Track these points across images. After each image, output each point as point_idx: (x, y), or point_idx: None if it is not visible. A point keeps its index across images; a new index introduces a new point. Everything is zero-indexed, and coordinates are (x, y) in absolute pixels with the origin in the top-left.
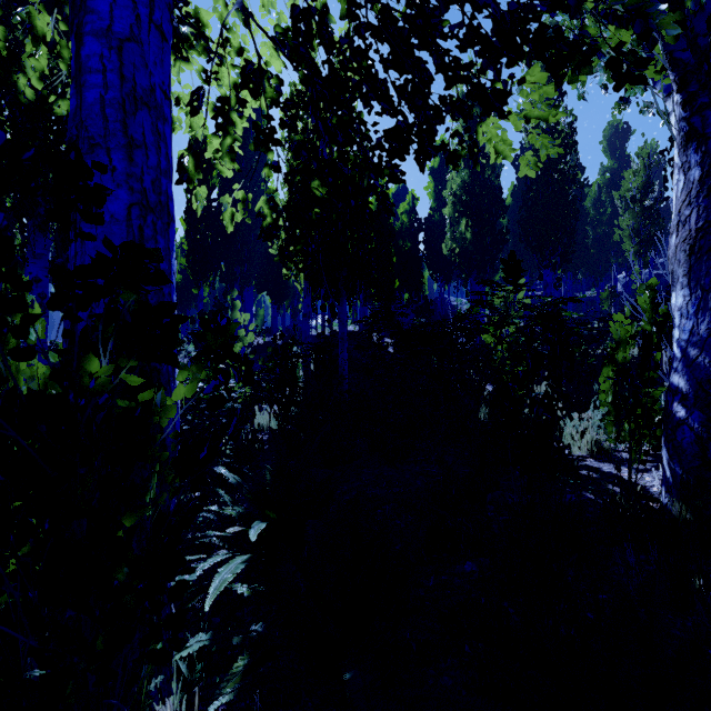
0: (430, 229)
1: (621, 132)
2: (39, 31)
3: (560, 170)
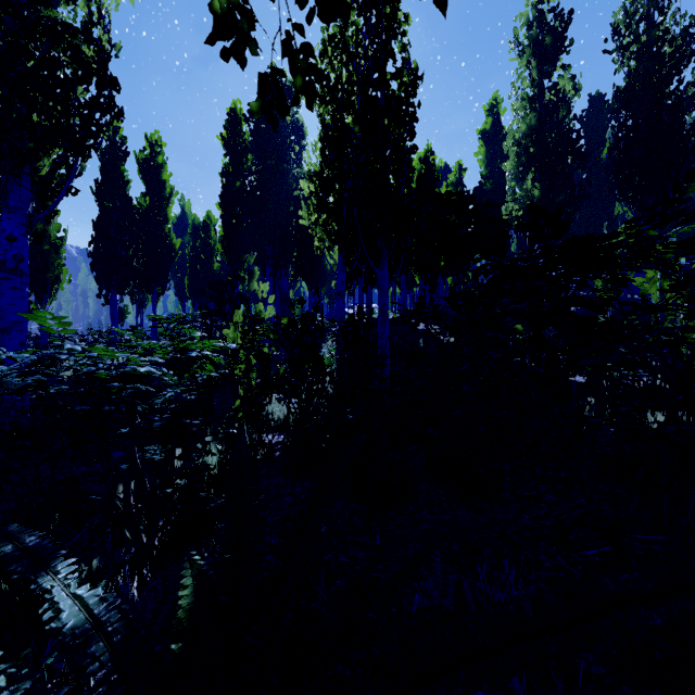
0: (481, 200)
1: None
2: None
3: (671, 91)
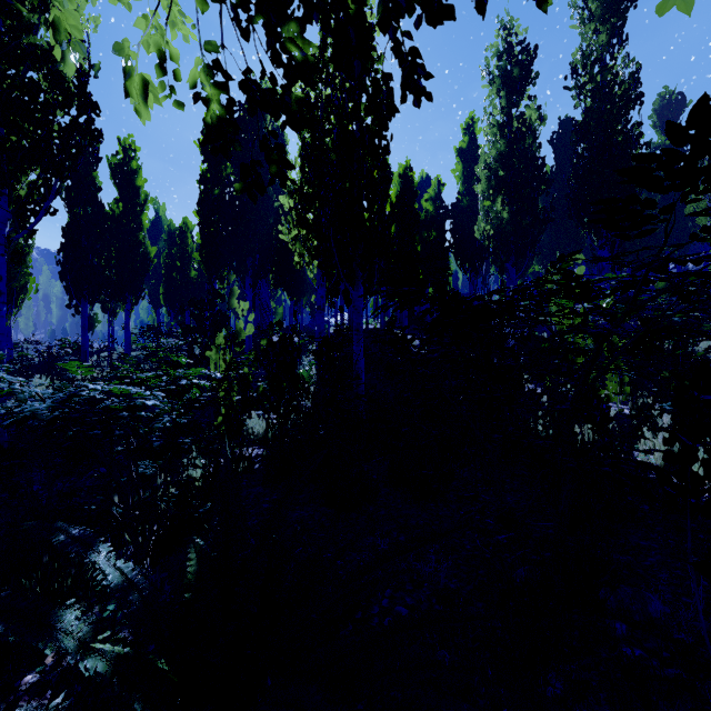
0: (458, 215)
1: (674, 104)
2: None
3: (620, 130)
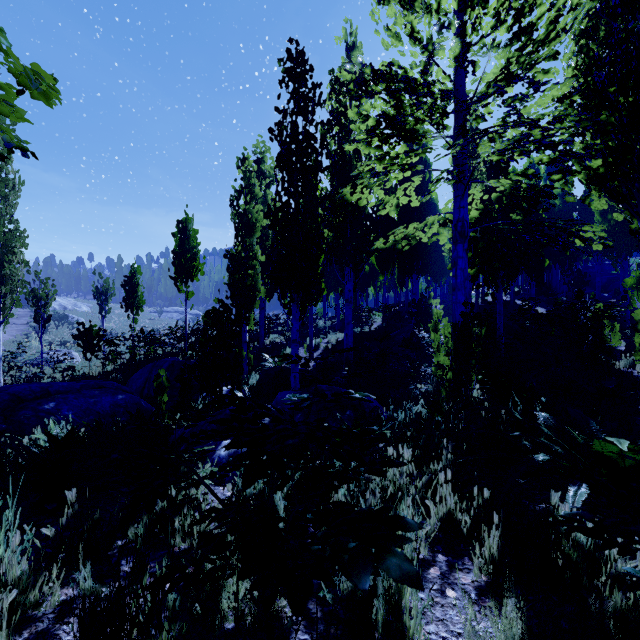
0: (584, 209)
1: None
2: (409, 235)
3: None
